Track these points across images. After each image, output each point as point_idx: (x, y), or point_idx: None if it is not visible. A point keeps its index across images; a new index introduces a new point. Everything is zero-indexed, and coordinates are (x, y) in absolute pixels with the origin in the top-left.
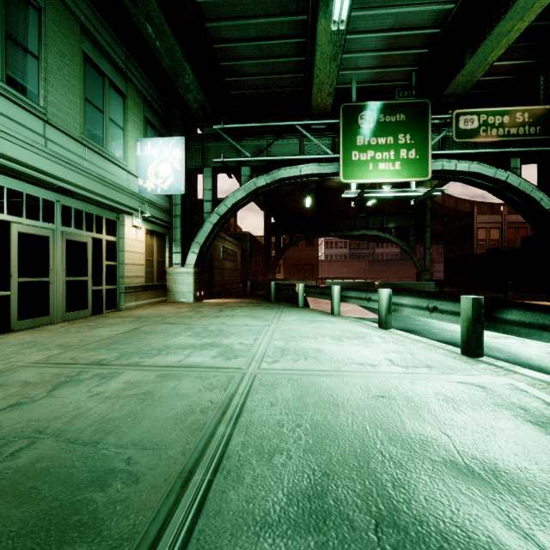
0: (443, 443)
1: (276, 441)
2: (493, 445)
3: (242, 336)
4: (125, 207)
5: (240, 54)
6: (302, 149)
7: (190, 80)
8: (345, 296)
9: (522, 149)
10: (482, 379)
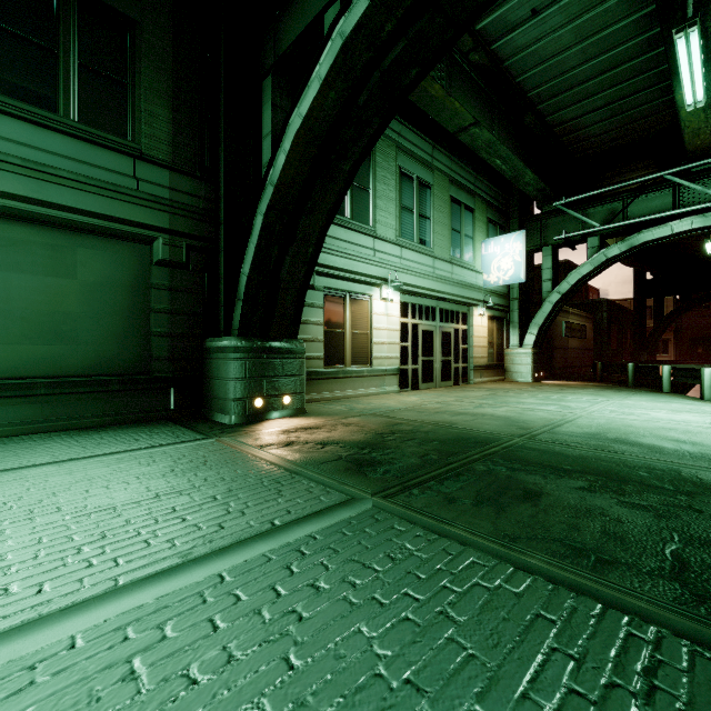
0: (682, 438)
1: (586, 427)
2: None
3: (580, 403)
4: (474, 301)
5: (584, 124)
6: (677, 200)
7: (530, 178)
8: None
9: None
10: None
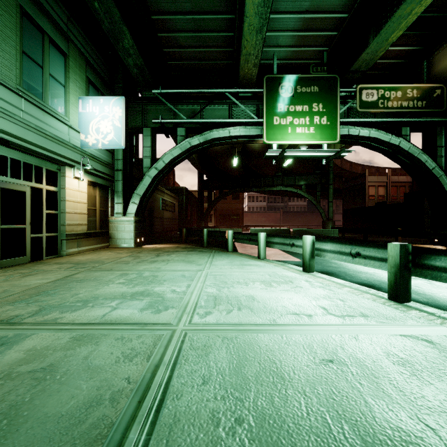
0: (433, 445)
1: None
2: None
3: (175, 282)
4: (66, 159)
5: (176, 26)
6: (231, 114)
7: (129, 44)
8: (270, 241)
9: (411, 119)
10: (423, 330)
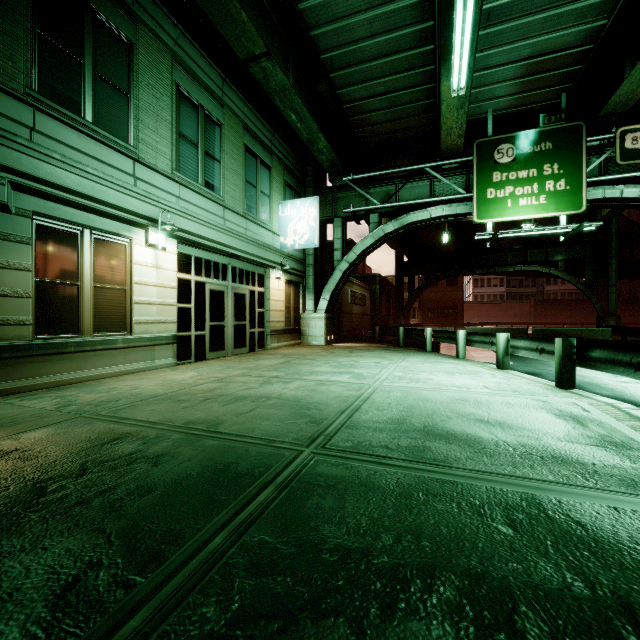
0: (482, 415)
1: (386, 407)
2: (514, 418)
3: (370, 369)
4: (270, 263)
5: (368, 108)
6: (433, 191)
7: (323, 145)
8: (471, 340)
9: None
10: (552, 399)
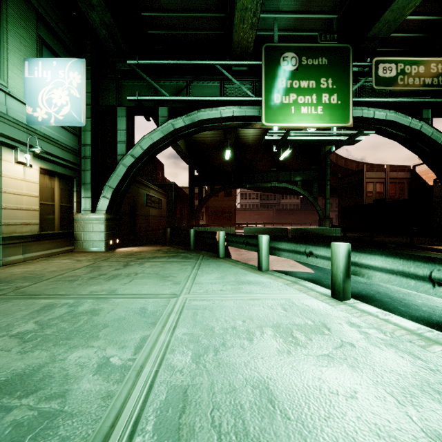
0: None
1: None
2: None
3: (121, 331)
4: (0, 137)
5: None
6: (223, 93)
7: None
8: (276, 247)
9: (435, 99)
10: None
